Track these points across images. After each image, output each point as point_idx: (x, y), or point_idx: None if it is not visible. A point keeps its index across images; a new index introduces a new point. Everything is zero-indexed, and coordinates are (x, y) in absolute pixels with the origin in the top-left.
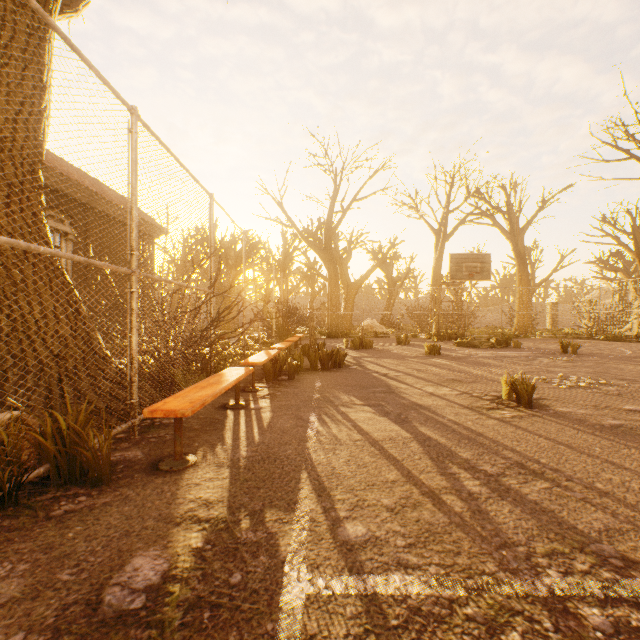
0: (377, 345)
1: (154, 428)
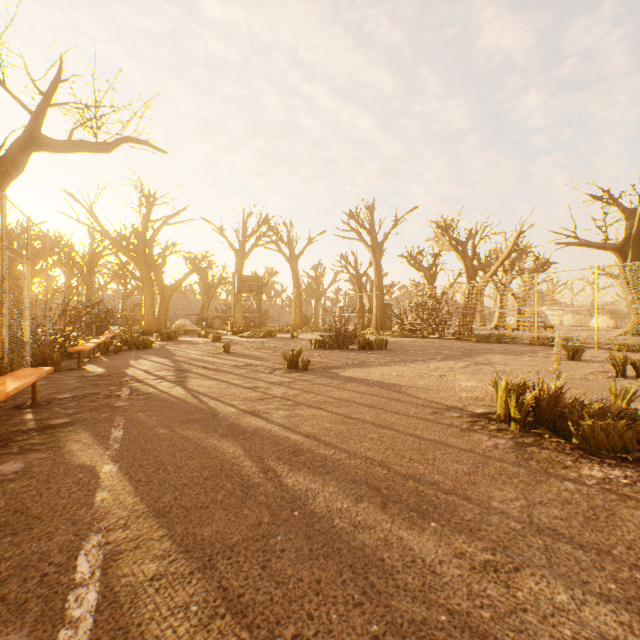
0: (183, 338)
1: None
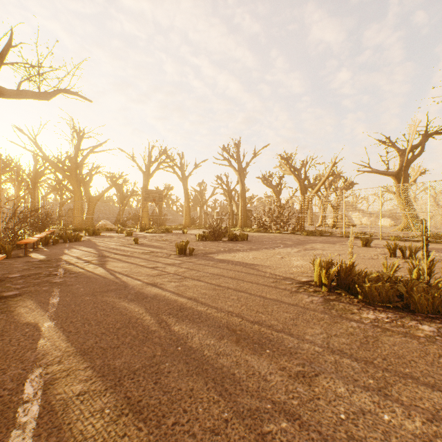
0: (105, 234)
1: None
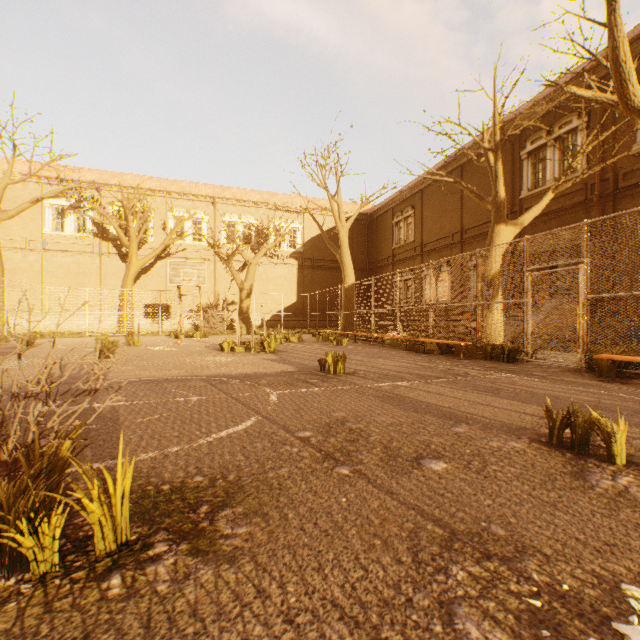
0: None
1: None
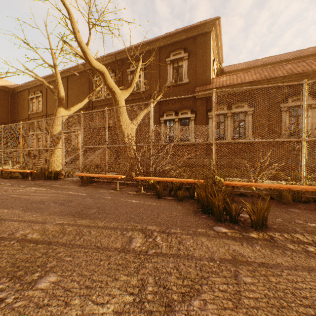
0: None
1: (109, 185)
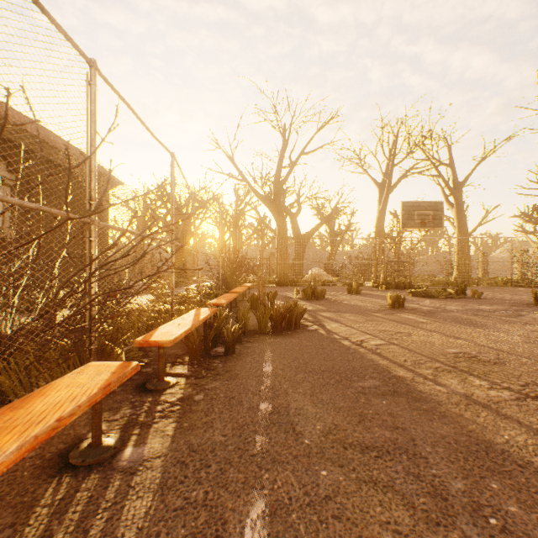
0: (328, 294)
1: None
